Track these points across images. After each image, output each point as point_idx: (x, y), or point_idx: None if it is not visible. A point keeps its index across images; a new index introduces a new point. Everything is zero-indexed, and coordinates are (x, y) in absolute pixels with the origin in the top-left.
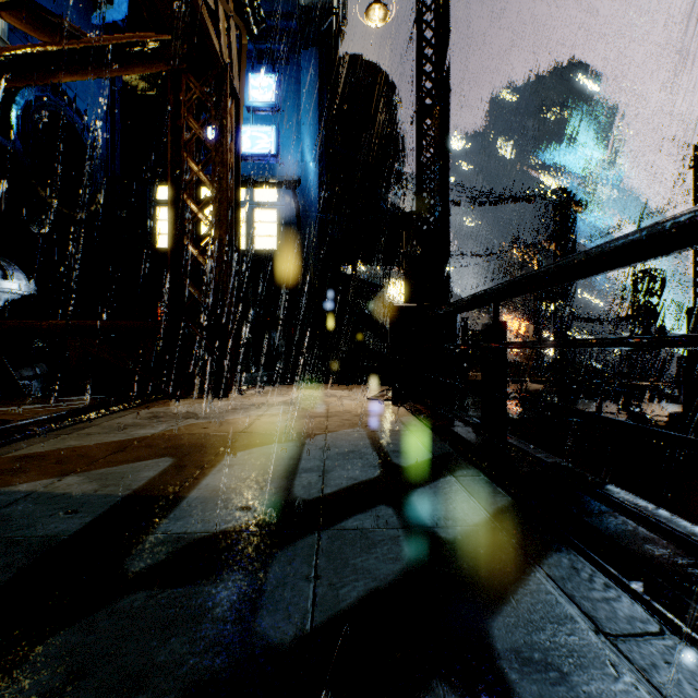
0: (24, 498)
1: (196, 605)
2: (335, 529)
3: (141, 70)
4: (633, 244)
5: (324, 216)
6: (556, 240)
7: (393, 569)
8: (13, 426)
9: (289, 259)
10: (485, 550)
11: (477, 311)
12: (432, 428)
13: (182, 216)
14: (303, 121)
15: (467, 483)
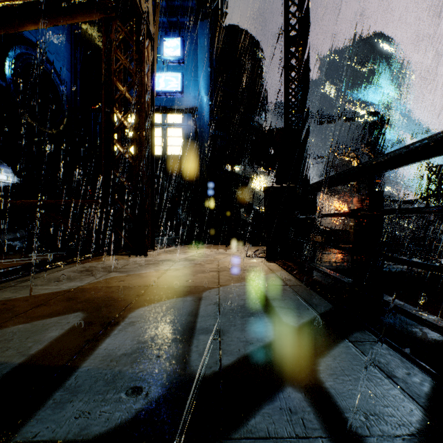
0: None
1: None
2: (241, 437)
3: (83, 18)
4: None
5: (213, 132)
6: (371, 147)
7: None
8: None
9: (190, 161)
10: None
11: None
12: (306, 283)
13: (112, 123)
14: (199, 69)
15: (368, 352)
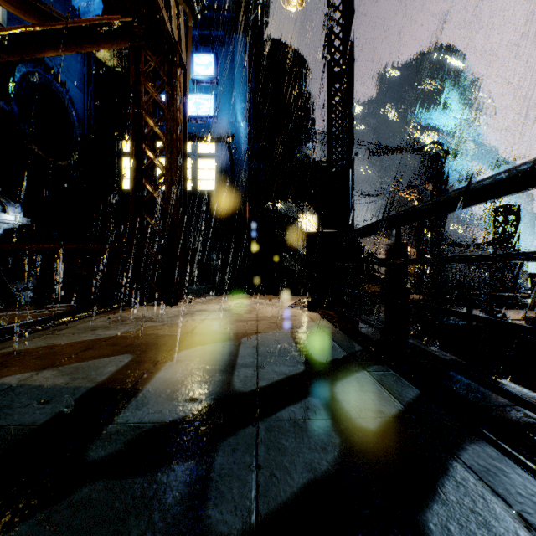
0: (6, 390)
1: (149, 496)
2: (271, 419)
3: (109, 46)
4: (535, 169)
5: (252, 164)
6: (433, 182)
7: (326, 460)
8: (5, 328)
9: (225, 197)
10: (406, 440)
11: (369, 238)
12: (343, 330)
13: (141, 161)
14: (236, 90)
15: (379, 377)
